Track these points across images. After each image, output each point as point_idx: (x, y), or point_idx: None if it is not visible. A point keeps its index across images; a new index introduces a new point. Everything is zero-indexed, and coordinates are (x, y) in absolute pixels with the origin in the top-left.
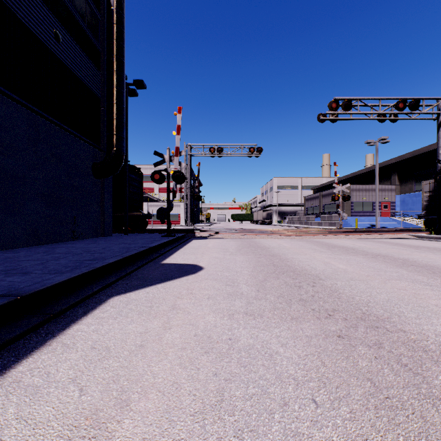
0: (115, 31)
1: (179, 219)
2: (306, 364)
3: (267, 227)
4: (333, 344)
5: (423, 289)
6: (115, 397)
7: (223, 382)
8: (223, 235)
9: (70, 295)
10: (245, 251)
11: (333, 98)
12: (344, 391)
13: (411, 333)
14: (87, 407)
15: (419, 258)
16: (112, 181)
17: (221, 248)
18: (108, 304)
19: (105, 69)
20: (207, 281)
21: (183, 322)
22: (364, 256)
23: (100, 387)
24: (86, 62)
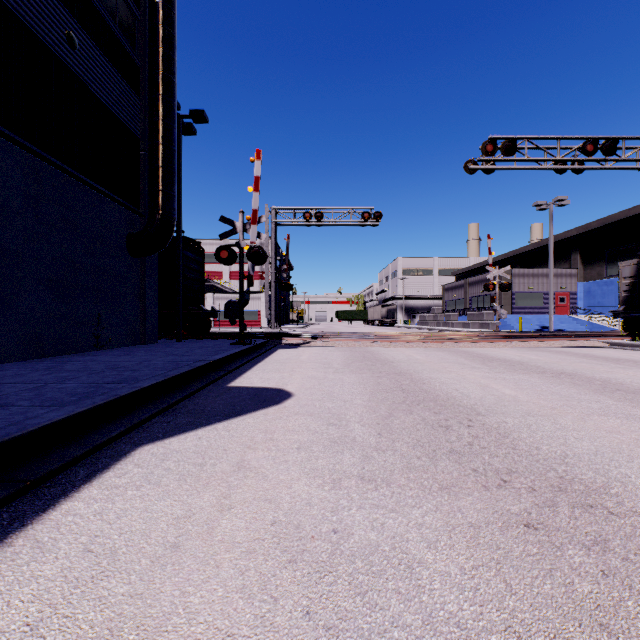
0: (161, 35)
1: (259, 318)
2: (478, 590)
3: (389, 330)
4: (521, 542)
5: None
6: None
7: (322, 633)
8: (324, 342)
9: (70, 443)
10: (357, 366)
11: (489, 138)
12: None
13: None
14: None
15: (627, 378)
16: (158, 261)
17: (321, 362)
18: (131, 459)
19: (147, 92)
20: (297, 417)
21: (254, 495)
22: (540, 375)
23: None
24: (117, 81)
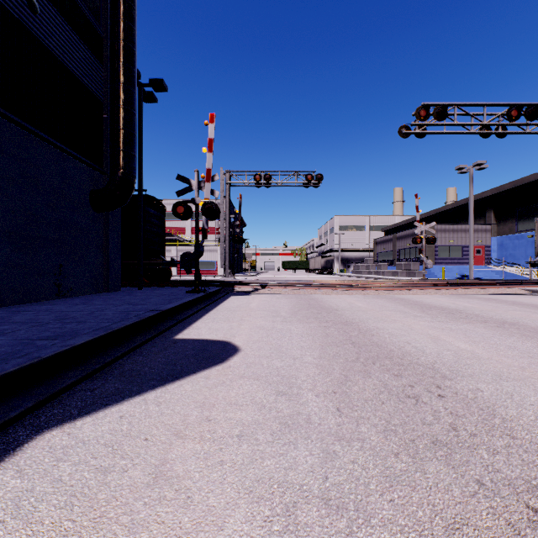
0: (121, 7)
1: (216, 267)
2: None
3: (328, 278)
4: None
5: None
6: None
7: None
8: (272, 289)
9: None
10: (304, 315)
11: (422, 104)
12: None
13: None
14: None
15: None
16: (123, 217)
17: (269, 310)
18: (17, 459)
19: (108, 60)
20: (241, 382)
21: None
22: (484, 325)
23: None
24: (80, 48)
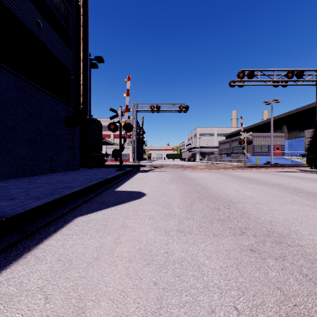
0: (81, 20)
1: (128, 157)
2: (228, 275)
3: (192, 163)
4: (247, 256)
5: (311, 210)
6: (73, 305)
7: (161, 290)
8: (160, 169)
9: (45, 216)
10: (177, 181)
11: (241, 70)
12: (259, 299)
13: (307, 247)
14: (50, 314)
15: (305, 187)
16: (80, 130)
17: (159, 179)
18: (73, 223)
19: (74, 48)
20: (148, 204)
21: (130, 238)
22: (264, 185)
23: (62, 295)
24: (60, 43)
